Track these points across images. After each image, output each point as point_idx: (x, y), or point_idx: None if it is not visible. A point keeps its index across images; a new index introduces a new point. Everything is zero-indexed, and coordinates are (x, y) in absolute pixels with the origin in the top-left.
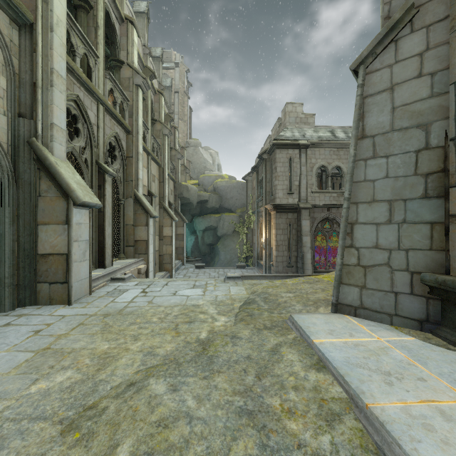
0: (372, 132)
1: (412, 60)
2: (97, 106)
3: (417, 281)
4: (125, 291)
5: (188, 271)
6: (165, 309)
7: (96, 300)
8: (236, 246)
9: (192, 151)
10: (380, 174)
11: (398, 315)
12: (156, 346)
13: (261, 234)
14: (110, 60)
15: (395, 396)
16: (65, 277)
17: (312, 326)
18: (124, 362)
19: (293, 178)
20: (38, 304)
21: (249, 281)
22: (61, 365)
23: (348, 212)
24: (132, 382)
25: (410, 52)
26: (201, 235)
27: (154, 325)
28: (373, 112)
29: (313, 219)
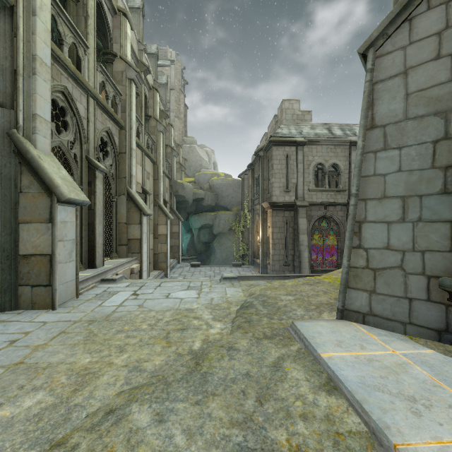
0: (382, 121)
1: (428, 40)
2: (87, 99)
3: (435, 286)
4: (115, 294)
5: (183, 270)
6: (156, 314)
7: (83, 304)
8: (232, 245)
9: (187, 149)
10: (392, 167)
11: (413, 324)
12: (143, 359)
13: (258, 232)
14: (102, 53)
15: (427, 432)
16: (49, 279)
17: (317, 336)
18: (105, 380)
19: (289, 176)
20: (19, 309)
21: (246, 281)
22: (33, 384)
23: (355, 210)
24: (112, 408)
25: (426, 31)
26: (197, 233)
27: (143, 334)
28: (384, 100)
29: (310, 217)
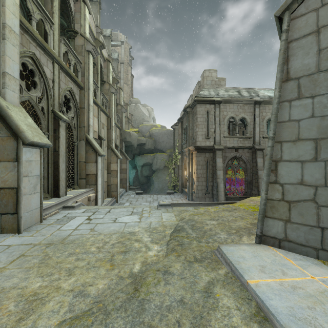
0: (297, 74)
1: None
2: (52, 64)
3: None
4: (73, 219)
5: (130, 197)
6: (104, 237)
7: (45, 228)
8: (166, 178)
9: (133, 107)
10: (306, 114)
11: (325, 250)
12: (88, 283)
13: (185, 168)
14: (66, 31)
15: None
16: (15, 208)
17: (242, 261)
18: (50, 307)
19: (209, 126)
20: None
21: (178, 207)
22: None
23: (272, 150)
24: None
25: None
26: (140, 169)
27: (91, 256)
28: (298, 56)
29: (225, 158)
